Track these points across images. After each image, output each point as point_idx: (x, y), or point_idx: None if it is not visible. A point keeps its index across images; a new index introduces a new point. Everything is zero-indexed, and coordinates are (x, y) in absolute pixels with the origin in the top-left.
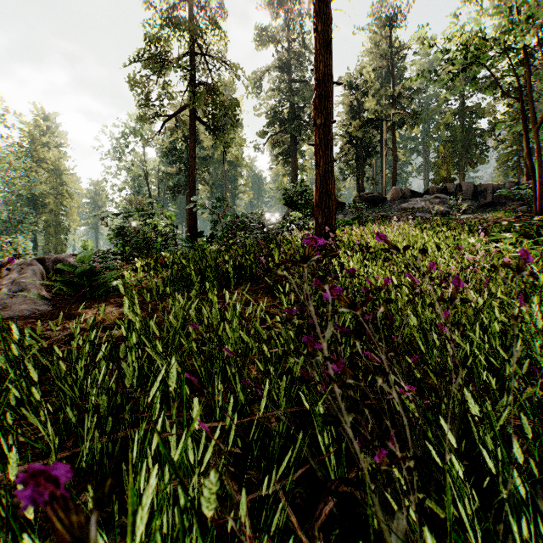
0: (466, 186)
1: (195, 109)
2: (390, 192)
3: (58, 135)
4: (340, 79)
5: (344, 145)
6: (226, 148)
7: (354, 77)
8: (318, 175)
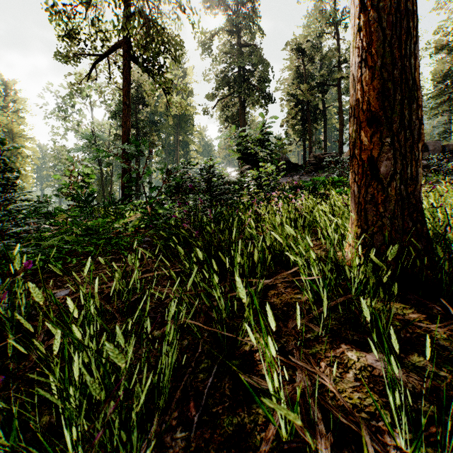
0: (432, 145)
1: (130, 48)
2: (347, 152)
3: (18, 101)
4: (289, 43)
5: (292, 109)
6: (166, 93)
7: (302, 41)
8: (376, 24)
